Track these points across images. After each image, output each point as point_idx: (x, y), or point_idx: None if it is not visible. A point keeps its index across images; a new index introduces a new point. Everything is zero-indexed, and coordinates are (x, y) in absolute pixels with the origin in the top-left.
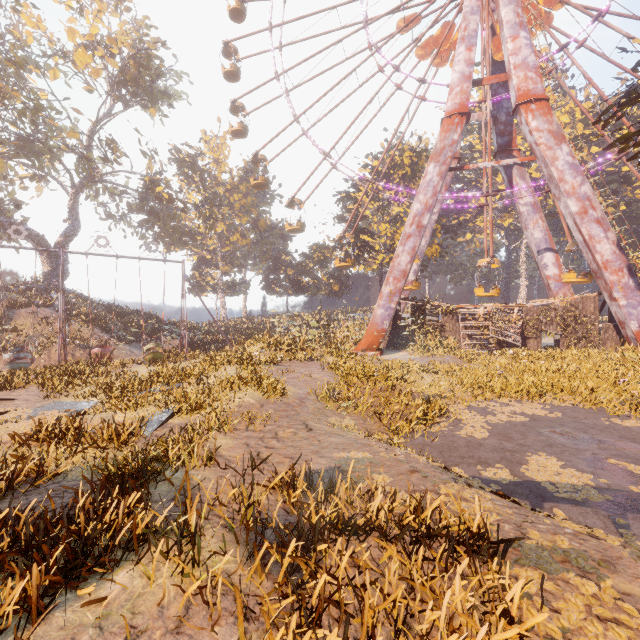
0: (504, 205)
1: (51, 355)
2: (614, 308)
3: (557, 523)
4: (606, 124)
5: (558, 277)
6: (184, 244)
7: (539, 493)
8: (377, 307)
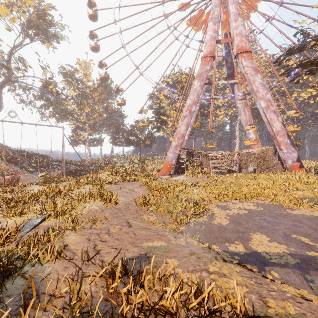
0: (229, 104)
1: None
2: (281, 153)
3: (280, 288)
4: (280, 63)
5: (255, 138)
6: (67, 118)
7: (261, 260)
8: (169, 152)
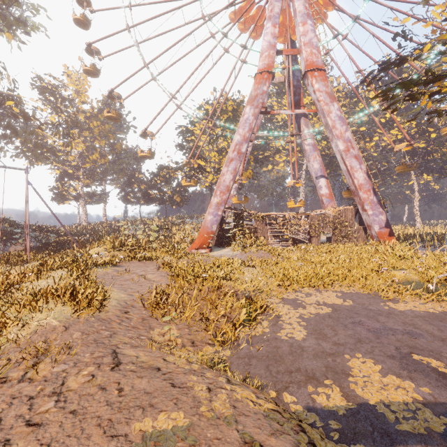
0: (292, 147)
1: None
2: (364, 216)
3: None
4: (370, 83)
5: (328, 195)
6: (46, 159)
7: (382, 427)
8: (207, 214)
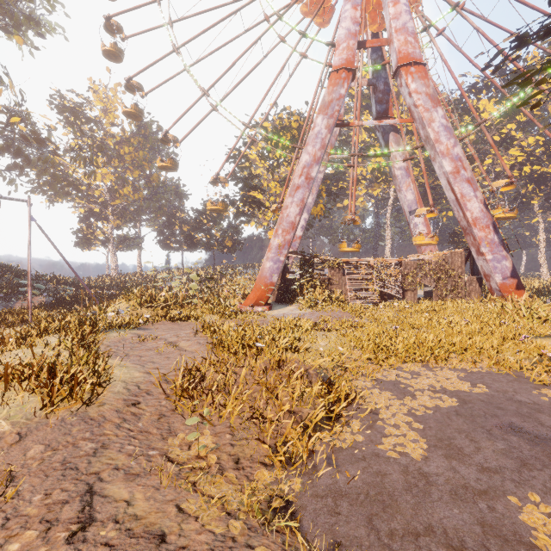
0: (375, 176)
1: None
2: (481, 262)
3: None
4: (498, 68)
5: (426, 235)
6: (66, 194)
7: None
8: (266, 260)
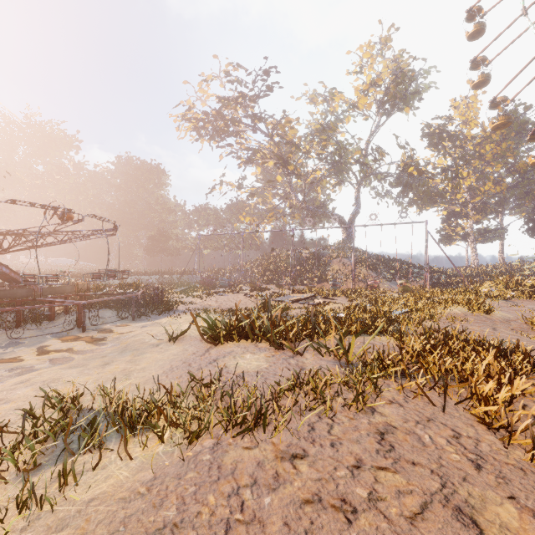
0: None
1: (347, 285)
2: None
3: None
4: None
5: None
6: (433, 203)
7: None
8: None
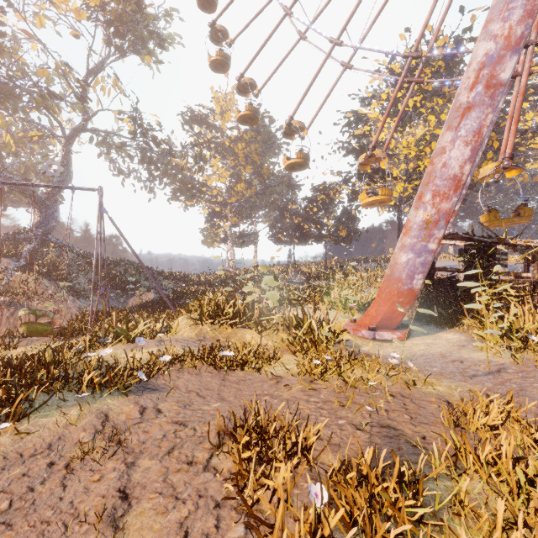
0: None
1: None
2: None
3: None
4: None
5: None
6: (191, 196)
7: None
8: (399, 249)
